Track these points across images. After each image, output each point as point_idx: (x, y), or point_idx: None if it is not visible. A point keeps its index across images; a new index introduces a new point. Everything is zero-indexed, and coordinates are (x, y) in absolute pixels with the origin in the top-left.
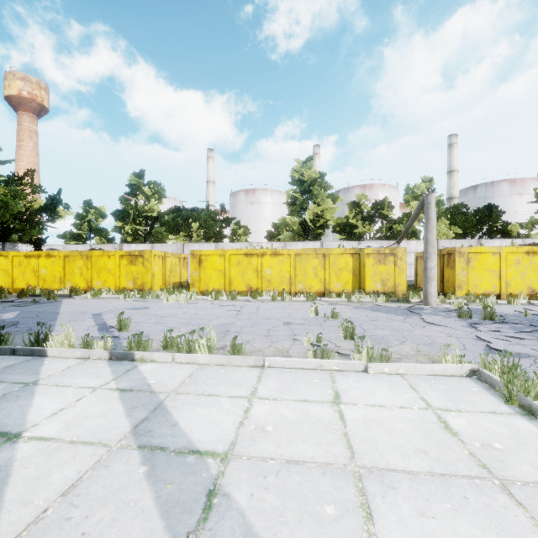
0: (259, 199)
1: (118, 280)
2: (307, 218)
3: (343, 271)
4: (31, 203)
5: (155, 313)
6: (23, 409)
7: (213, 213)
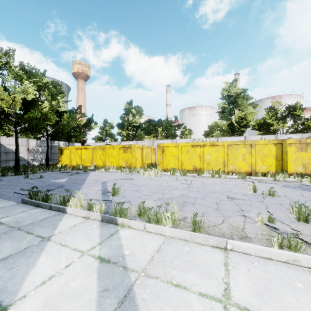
0: (197, 112)
1: (118, 161)
2: (233, 121)
3: (267, 156)
4: (80, 122)
5: (136, 183)
6: (26, 270)
7: (170, 122)
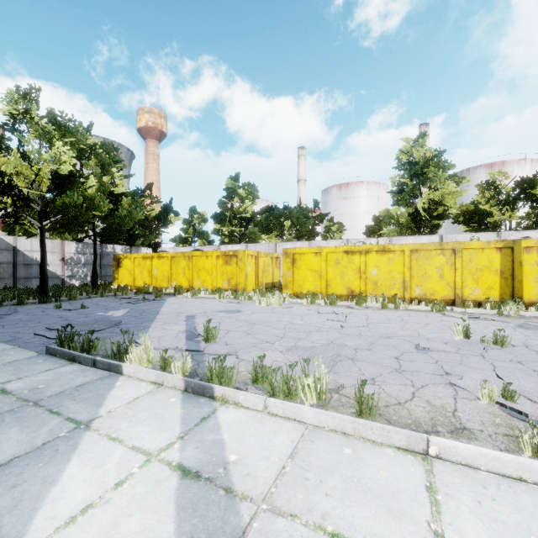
0: (353, 193)
1: (214, 280)
2: (419, 208)
3: (484, 271)
4: (150, 212)
5: (247, 319)
6: (42, 490)
7: (305, 210)
